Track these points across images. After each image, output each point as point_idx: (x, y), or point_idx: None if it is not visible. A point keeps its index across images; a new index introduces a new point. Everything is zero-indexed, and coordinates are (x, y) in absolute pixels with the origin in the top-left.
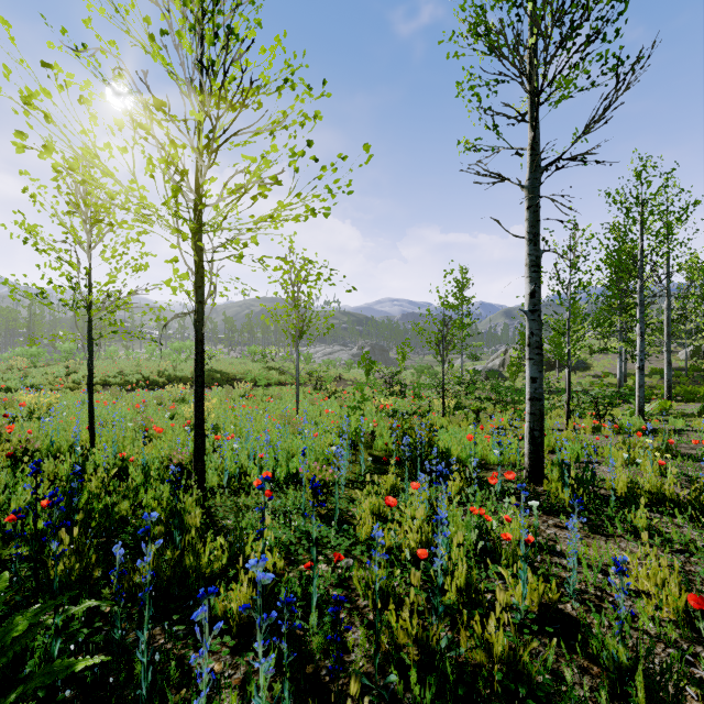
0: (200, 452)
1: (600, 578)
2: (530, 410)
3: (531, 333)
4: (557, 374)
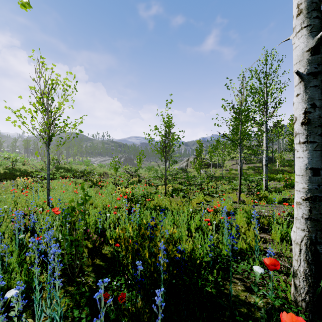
0: None
1: None
2: (310, 215)
3: (312, 106)
4: (211, 169)
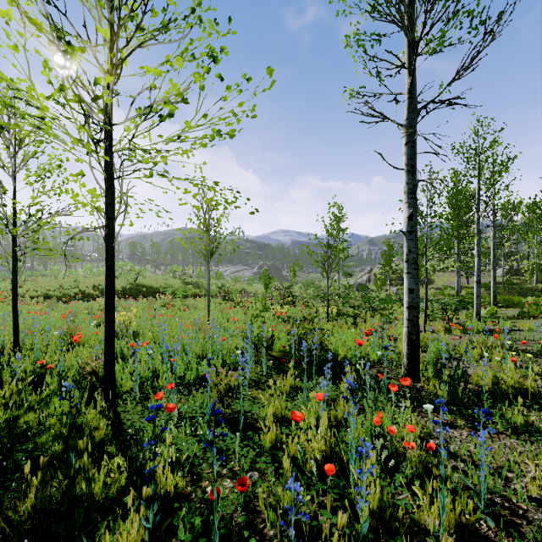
0: (110, 361)
1: (500, 483)
2: (408, 317)
3: (409, 251)
4: None
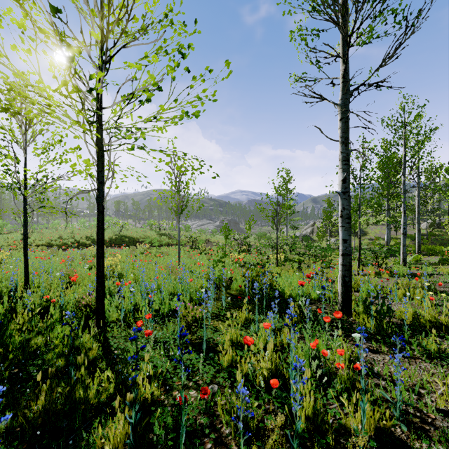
0: (101, 296)
1: (414, 398)
2: (342, 263)
3: (343, 208)
4: None
